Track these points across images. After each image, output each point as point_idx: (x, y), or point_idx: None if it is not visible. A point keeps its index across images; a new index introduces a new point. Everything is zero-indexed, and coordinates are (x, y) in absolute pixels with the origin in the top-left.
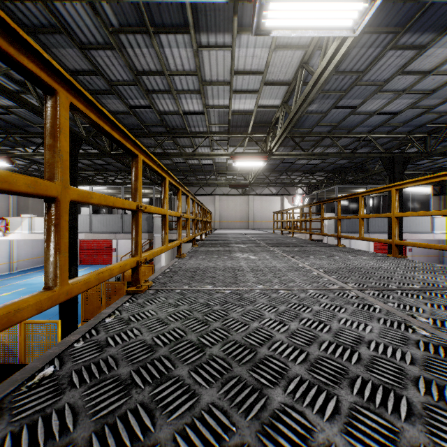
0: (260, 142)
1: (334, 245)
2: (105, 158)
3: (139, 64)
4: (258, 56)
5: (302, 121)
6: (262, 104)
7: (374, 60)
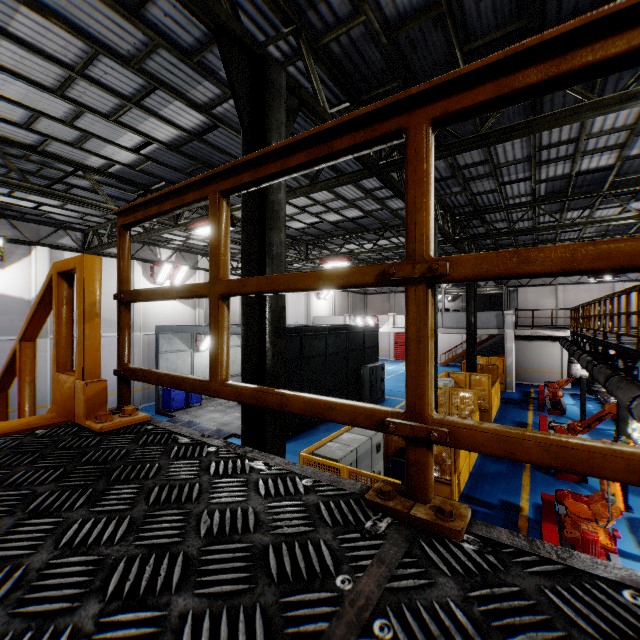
0: None
1: None
2: None
3: (542, 220)
4: None
5: None
6: None
7: None
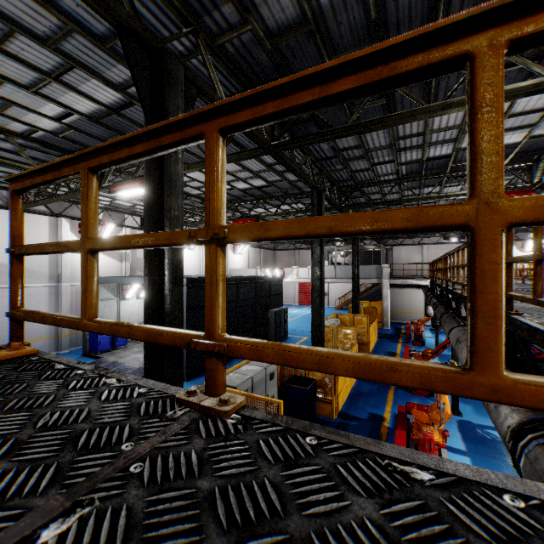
0: None
1: None
2: None
3: (407, 194)
4: None
5: None
6: None
7: None
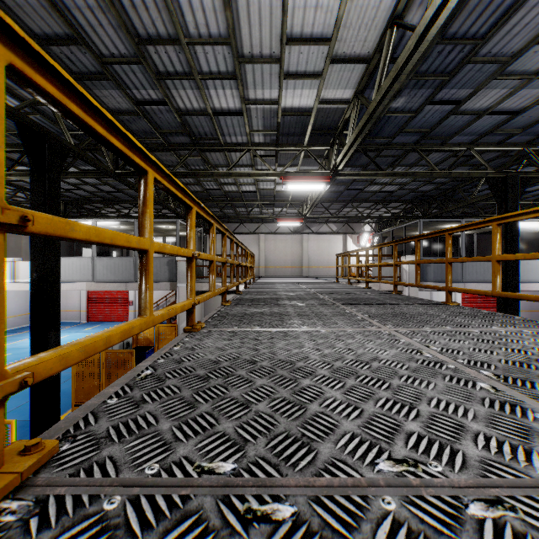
0: (319, 160)
1: (440, 303)
2: (113, 184)
3: (140, 24)
4: (325, 9)
5: (380, 126)
6: (325, 97)
7: (504, 15)
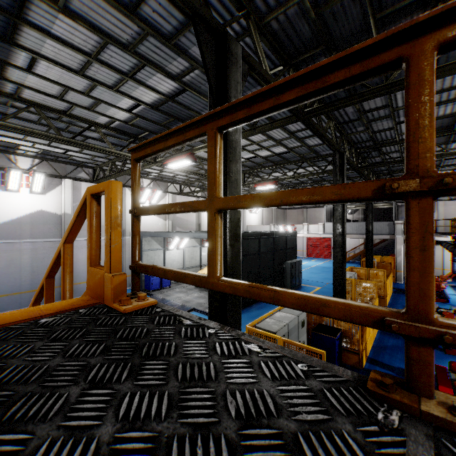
0: None
1: None
2: None
3: None
4: None
5: None
6: None
7: None
